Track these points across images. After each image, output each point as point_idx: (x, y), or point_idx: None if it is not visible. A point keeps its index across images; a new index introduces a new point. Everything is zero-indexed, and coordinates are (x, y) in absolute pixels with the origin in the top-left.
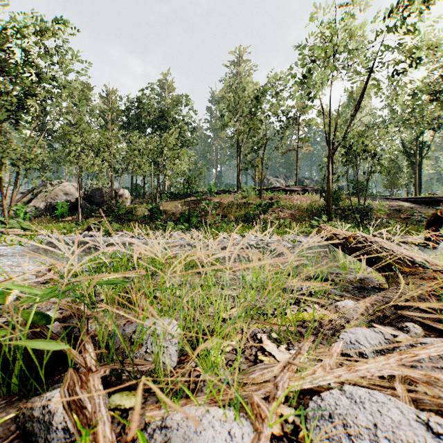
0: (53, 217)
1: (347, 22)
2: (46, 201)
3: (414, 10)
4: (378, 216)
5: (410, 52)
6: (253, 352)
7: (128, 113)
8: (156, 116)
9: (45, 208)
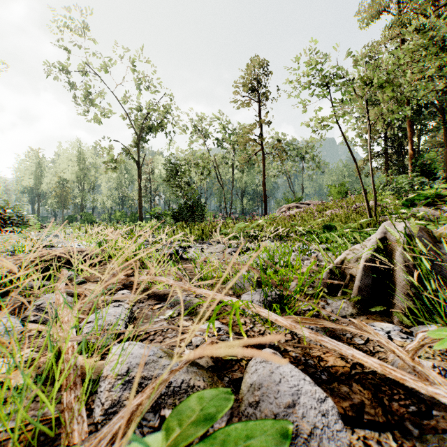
0: None
1: None
2: None
3: None
4: None
5: None
6: None
7: None
8: None
9: None
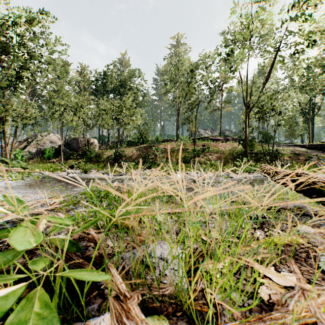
0: (42, 159)
1: (261, 14)
2: (36, 147)
3: (311, 4)
4: (283, 158)
5: (307, 36)
6: (249, 274)
7: (96, 82)
8: (117, 85)
9: (36, 153)
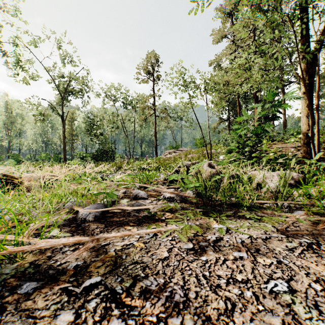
0: None
1: None
2: None
3: None
4: None
5: None
6: None
7: None
8: None
9: None
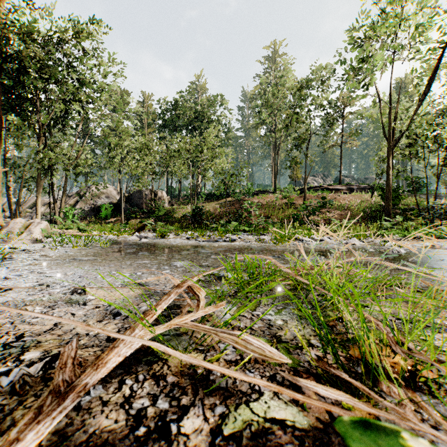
0: (97, 218)
1: None
2: (89, 204)
3: None
4: None
5: None
6: None
7: (164, 115)
8: (191, 117)
9: (90, 210)
